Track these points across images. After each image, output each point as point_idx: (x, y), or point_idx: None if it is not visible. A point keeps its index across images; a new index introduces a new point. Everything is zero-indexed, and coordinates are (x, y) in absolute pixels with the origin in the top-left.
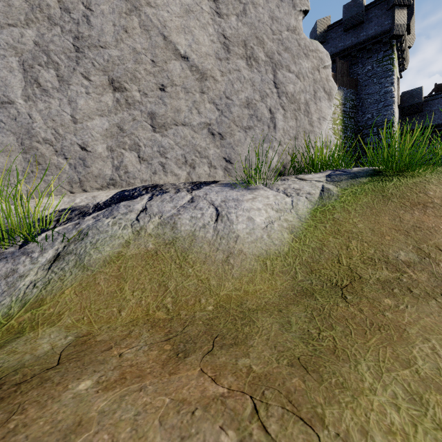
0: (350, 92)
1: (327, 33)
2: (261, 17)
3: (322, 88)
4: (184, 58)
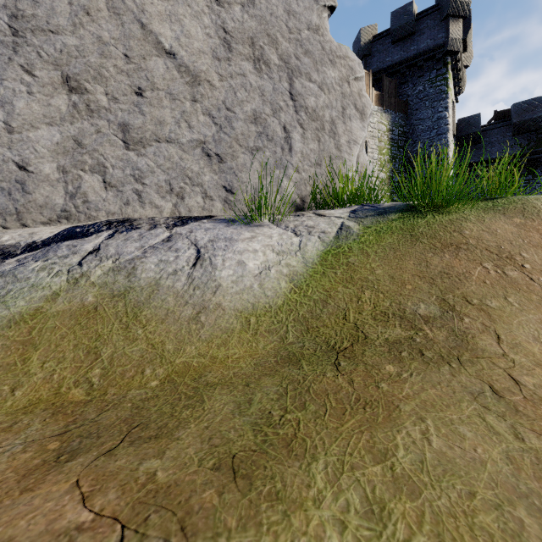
0: (399, 117)
1: (372, 44)
2: (274, 10)
3: (353, 105)
4: (169, 54)
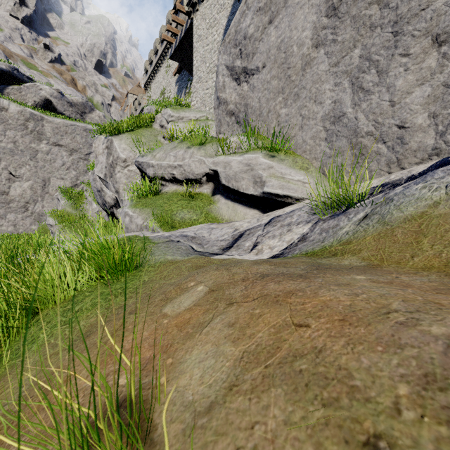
0: None
1: None
2: None
3: None
4: None
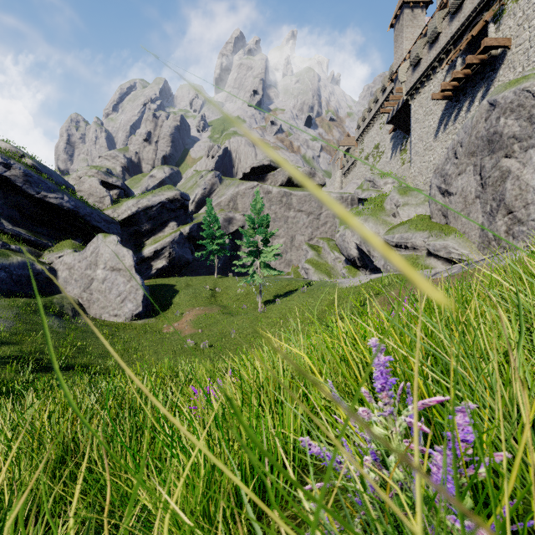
0: None
1: None
2: None
3: None
4: (532, 191)
